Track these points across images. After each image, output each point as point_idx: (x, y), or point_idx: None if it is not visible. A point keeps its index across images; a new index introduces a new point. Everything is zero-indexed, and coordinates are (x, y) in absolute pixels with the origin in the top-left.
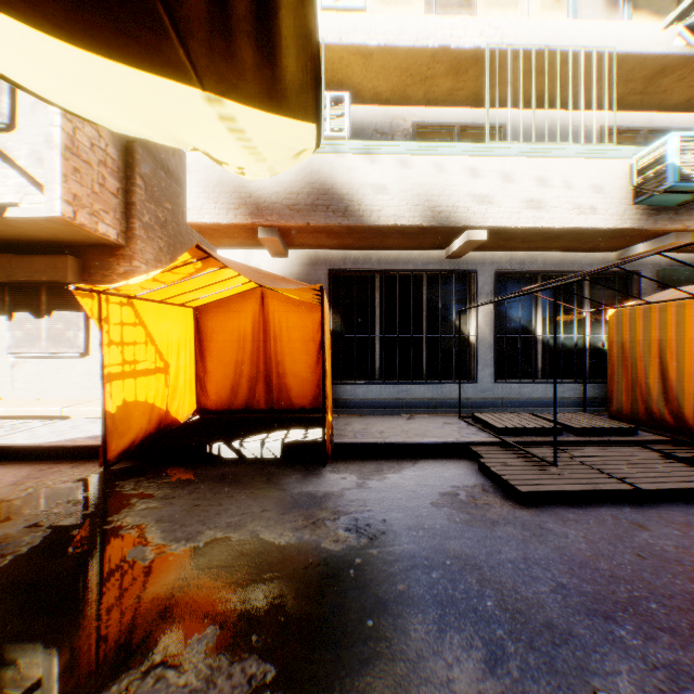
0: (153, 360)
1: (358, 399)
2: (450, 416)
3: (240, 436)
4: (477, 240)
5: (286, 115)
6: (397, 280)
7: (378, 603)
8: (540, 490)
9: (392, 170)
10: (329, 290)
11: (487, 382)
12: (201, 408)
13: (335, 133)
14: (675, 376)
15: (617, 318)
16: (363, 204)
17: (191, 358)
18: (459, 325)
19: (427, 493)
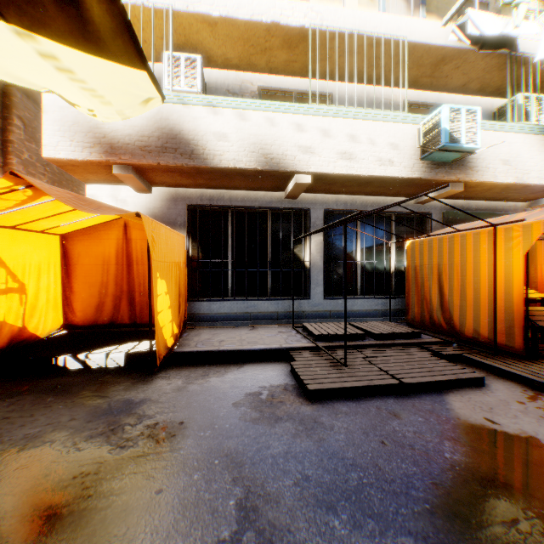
0: (4, 281)
1: (213, 313)
2: (287, 326)
3: (91, 348)
4: (303, 183)
5: (110, 59)
6: (246, 215)
7: (123, 512)
8: (325, 388)
9: (231, 122)
10: (187, 222)
11: (318, 298)
12: (69, 323)
13: (188, 89)
14: (448, 292)
15: (412, 247)
16: (207, 149)
17: (57, 279)
18: (293, 252)
19: (235, 394)
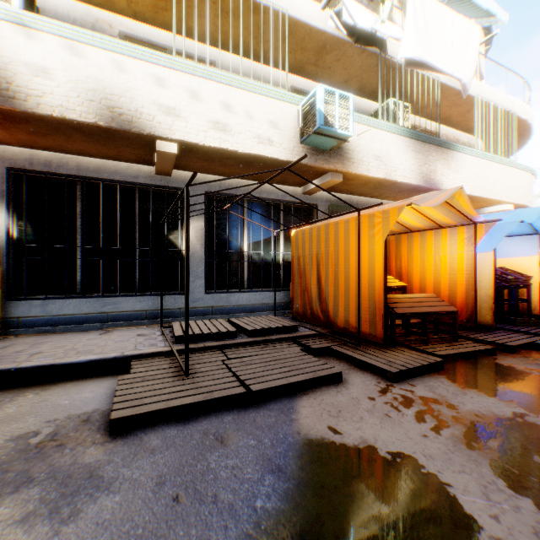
0: None
1: (51, 316)
2: (155, 327)
3: None
4: (168, 152)
5: None
6: (101, 189)
7: None
8: (138, 413)
9: (58, 54)
10: (8, 191)
11: (198, 292)
12: None
13: None
14: (326, 282)
15: (297, 237)
16: (16, 84)
17: None
18: (161, 238)
19: None
